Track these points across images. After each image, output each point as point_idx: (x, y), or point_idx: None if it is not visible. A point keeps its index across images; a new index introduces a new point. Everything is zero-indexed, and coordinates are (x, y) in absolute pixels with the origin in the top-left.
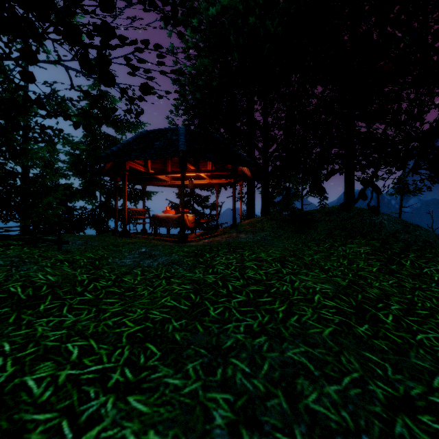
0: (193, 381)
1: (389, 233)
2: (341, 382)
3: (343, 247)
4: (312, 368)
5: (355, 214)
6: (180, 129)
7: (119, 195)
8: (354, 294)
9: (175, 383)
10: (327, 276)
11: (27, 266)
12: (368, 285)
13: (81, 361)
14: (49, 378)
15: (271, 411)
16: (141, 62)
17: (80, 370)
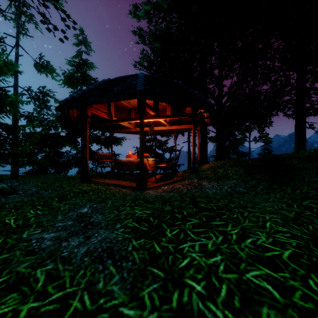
0: None
1: None
2: None
3: None
4: None
5: None
6: (140, 73)
7: (95, 141)
8: None
9: None
10: None
11: None
12: None
13: None
14: None
15: None
16: None
17: None
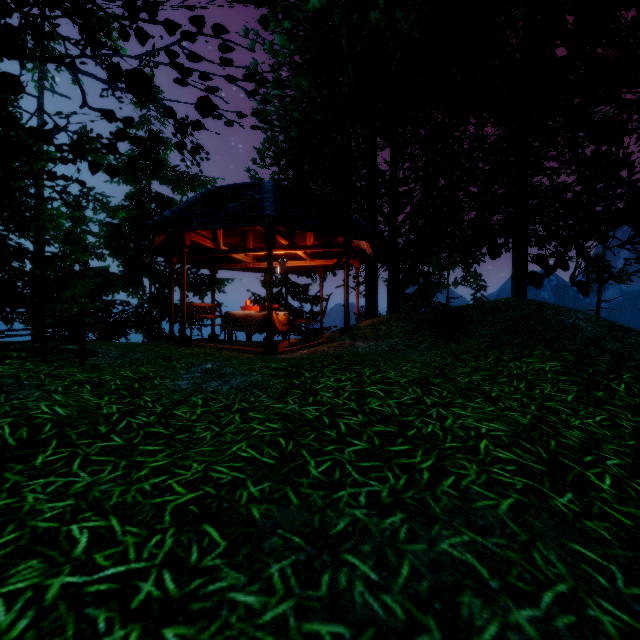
0: (279, 598)
1: (588, 341)
2: (539, 602)
3: (516, 363)
4: (485, 574)
5: (533, 311)
6: (266, 183)
7: (177, 283)
8: (543, 440)
9: (248, 603)
10: (497, 409)
11: (25, 392)
12: (562, 423)
13: (91, 559)
14: (30, 593)
15: None
16: (197, 60)
17: (87, 575)
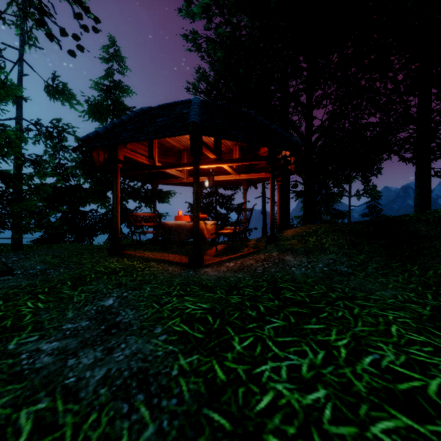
0: None
1: None
2: None
3: None
4: None
5: None
6: (194, 98)
7: (132, 196)
8: None
9: None
10: None
11: None
12: None
13: None
14: None
15: None
16: None
17: None
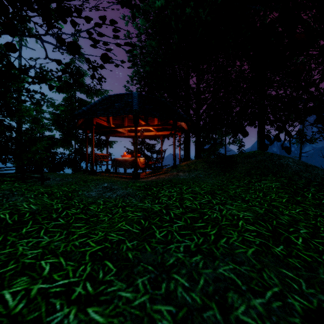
0: (141, 294)
1: (294, 172)
2: (265, 296)
3: (258, 183)
4: (240, 283)
5: (267, 157)
6: (134, 93)
7: (89, 143)
8: (270, 220)
9: (127, 296)
10: (248, 206)
11: (15, 197)
12: (280, 212)
13: (51, 276)
14: (23, 292)
15: (207, 321)
16: (101, 36)
17: (50, 284)
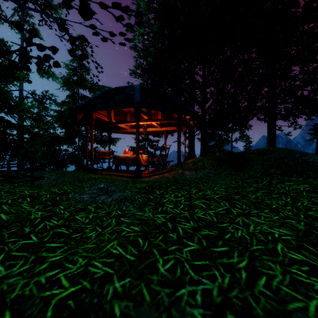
0: None
1: None
2: None
3: (281, 185)
4: None
5: (286, 154)
6: (136, 86)
7: None
8: None
9: None
10: (280, 218)
11: None
12: None
13: None
14: None
15: None
16: None
17: None
